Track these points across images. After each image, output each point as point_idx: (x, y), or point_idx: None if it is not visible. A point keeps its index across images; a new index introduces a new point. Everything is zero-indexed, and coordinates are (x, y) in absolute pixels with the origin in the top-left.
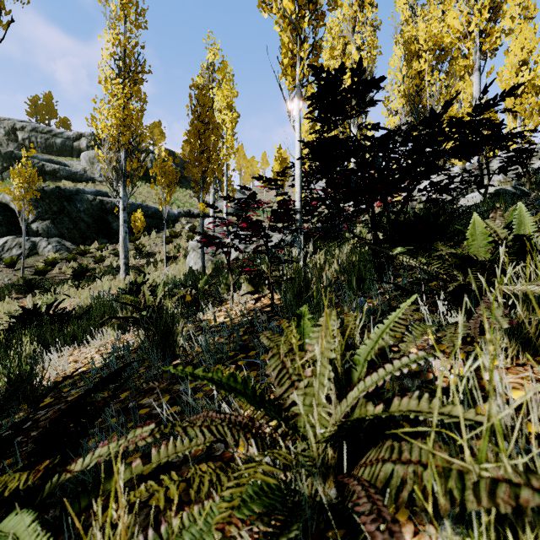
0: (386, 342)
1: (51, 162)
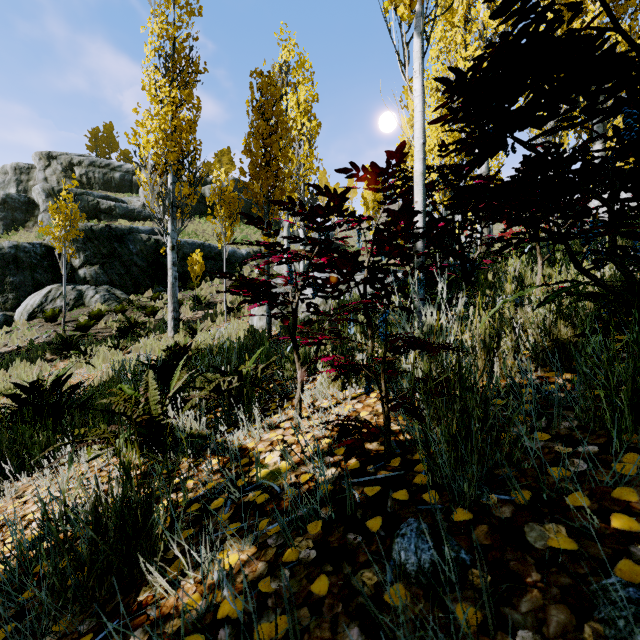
0: None
1: (107, 199)
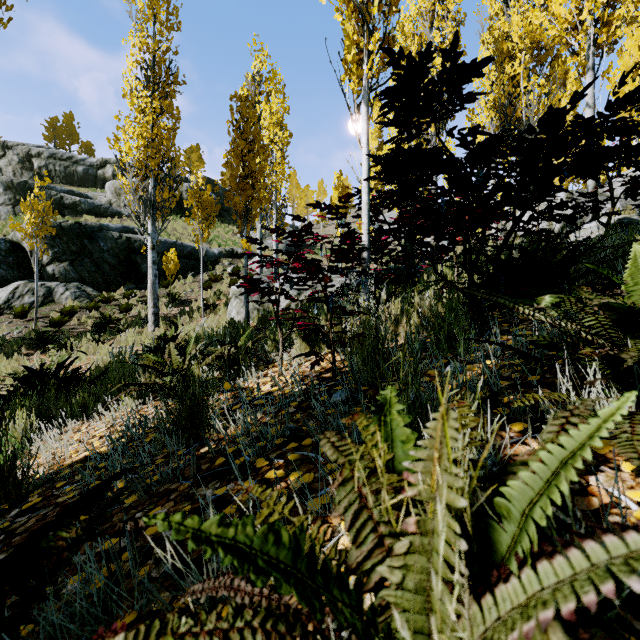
0: (566, 479)
1: (71, 194)
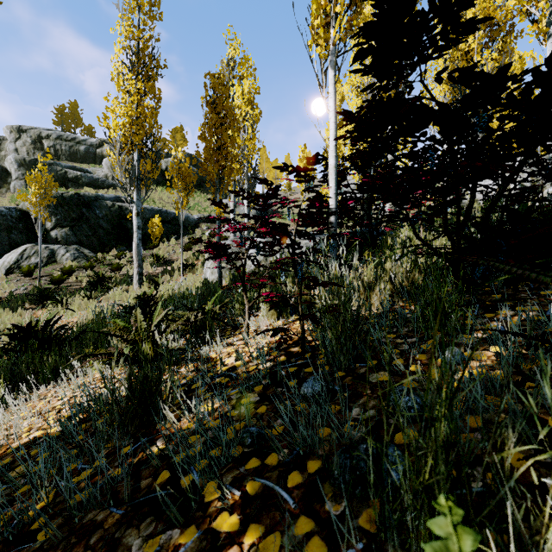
0: None
1: (74, 169)
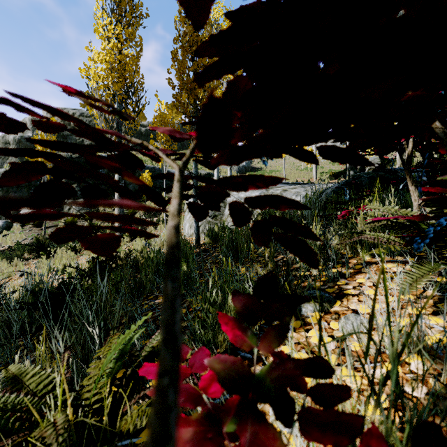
0: None
1: None
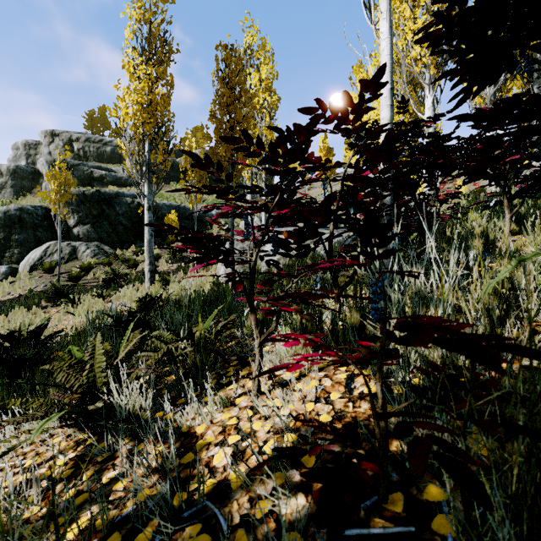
0: None
1: (100, 169)
